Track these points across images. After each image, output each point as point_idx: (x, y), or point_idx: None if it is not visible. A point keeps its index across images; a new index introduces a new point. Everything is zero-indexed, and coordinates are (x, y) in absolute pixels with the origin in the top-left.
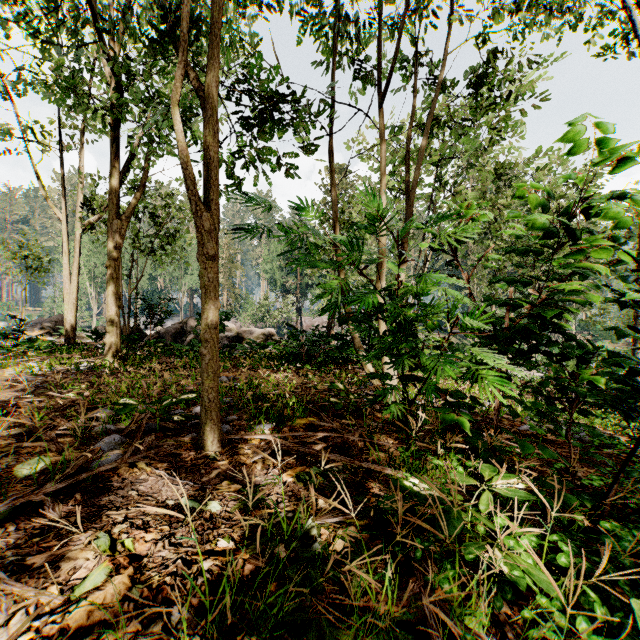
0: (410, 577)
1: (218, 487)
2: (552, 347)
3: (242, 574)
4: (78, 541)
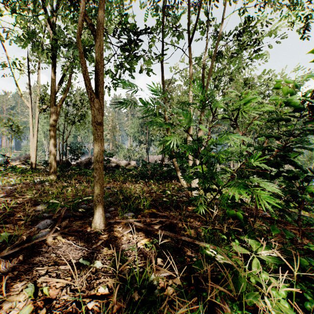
0: (213, 312)
1: (101, 251)
2: (287, 173)
3: (112, 311)
4: (16, 288)
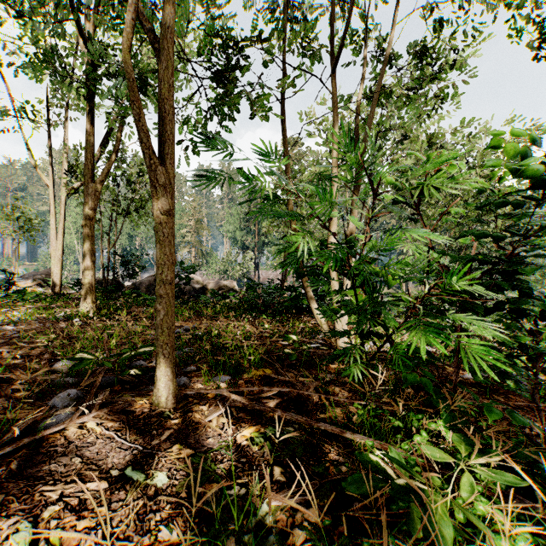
0: None
1: (168, 453)
2: (517, 304)
3: None
4: None
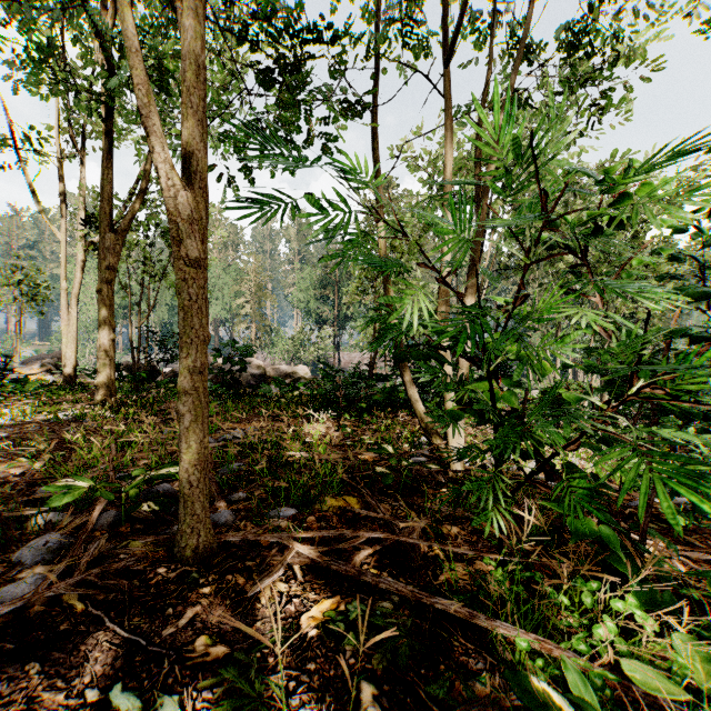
0: None
1: (186, 654)
2: None
3: None
4: None
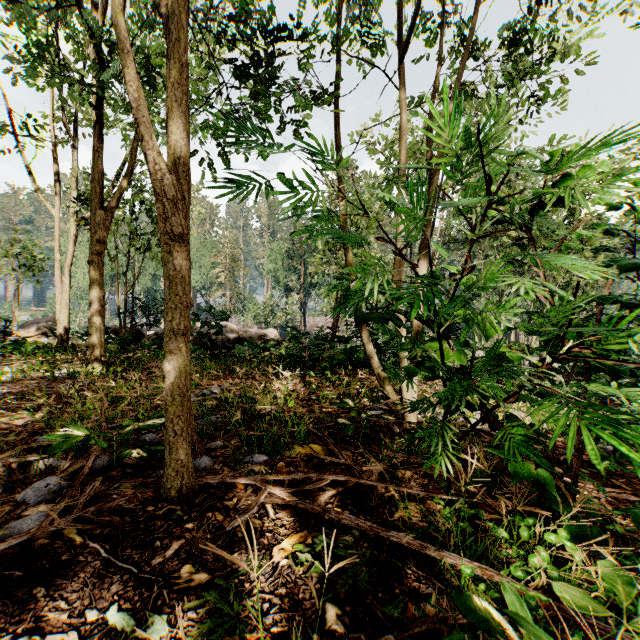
0: None
1: (172, 580)
2: None
3: None
4: None
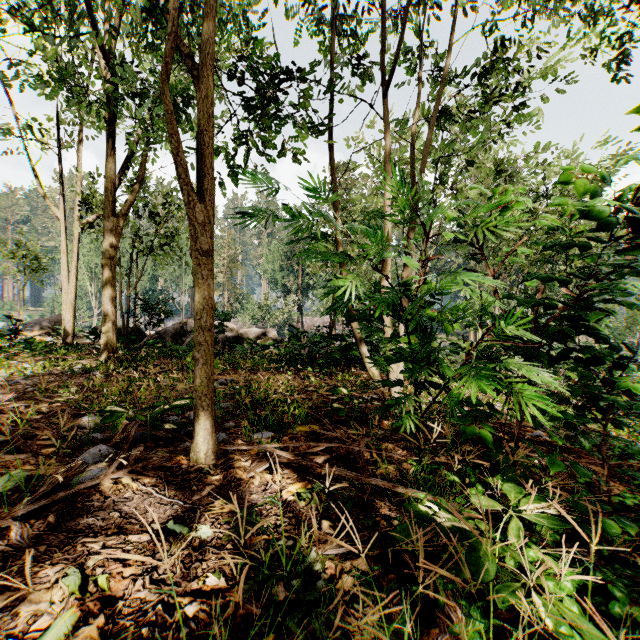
0: (431, 624)
1: (210, 507)
2: (580, 351)
3: (233, 622)
4: (45, 577)
